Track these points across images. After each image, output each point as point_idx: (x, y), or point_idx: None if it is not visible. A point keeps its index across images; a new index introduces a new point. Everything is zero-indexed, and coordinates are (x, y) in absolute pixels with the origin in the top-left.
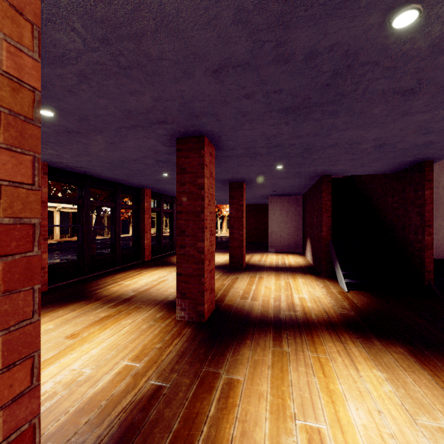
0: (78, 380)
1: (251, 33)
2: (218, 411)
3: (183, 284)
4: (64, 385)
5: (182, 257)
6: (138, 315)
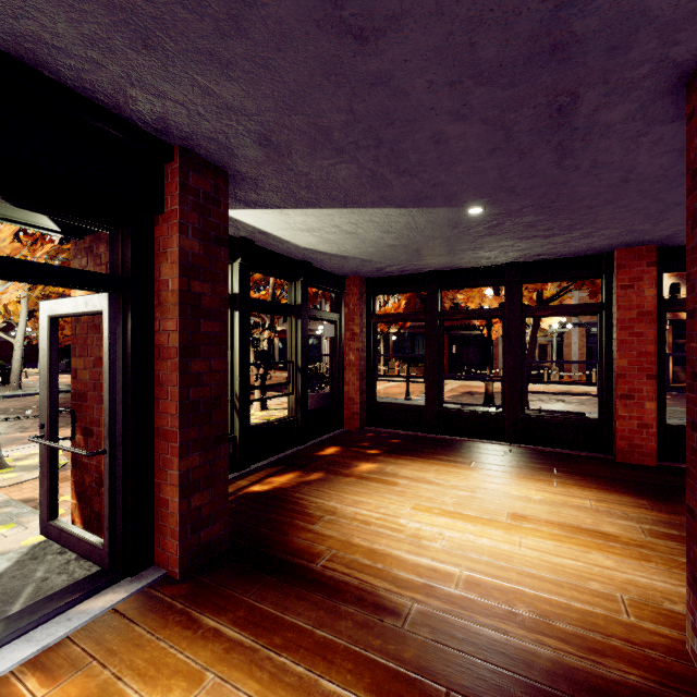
0: (421, 540)
1: (247, 2)
2: (325, 695)
3: (695, 547)
4: (413, 533)
5: (693, 458)
6: (646, 571)
